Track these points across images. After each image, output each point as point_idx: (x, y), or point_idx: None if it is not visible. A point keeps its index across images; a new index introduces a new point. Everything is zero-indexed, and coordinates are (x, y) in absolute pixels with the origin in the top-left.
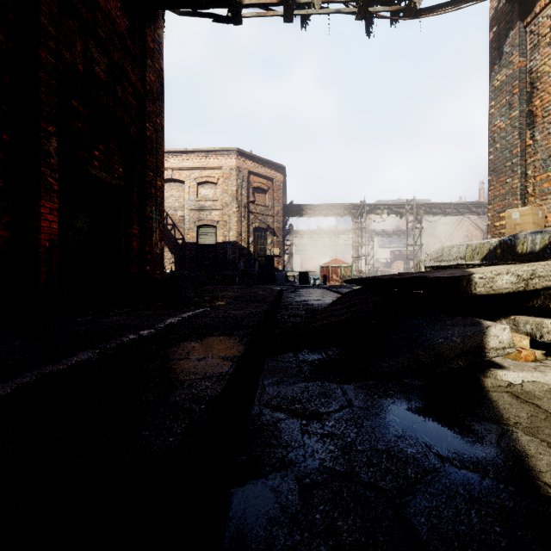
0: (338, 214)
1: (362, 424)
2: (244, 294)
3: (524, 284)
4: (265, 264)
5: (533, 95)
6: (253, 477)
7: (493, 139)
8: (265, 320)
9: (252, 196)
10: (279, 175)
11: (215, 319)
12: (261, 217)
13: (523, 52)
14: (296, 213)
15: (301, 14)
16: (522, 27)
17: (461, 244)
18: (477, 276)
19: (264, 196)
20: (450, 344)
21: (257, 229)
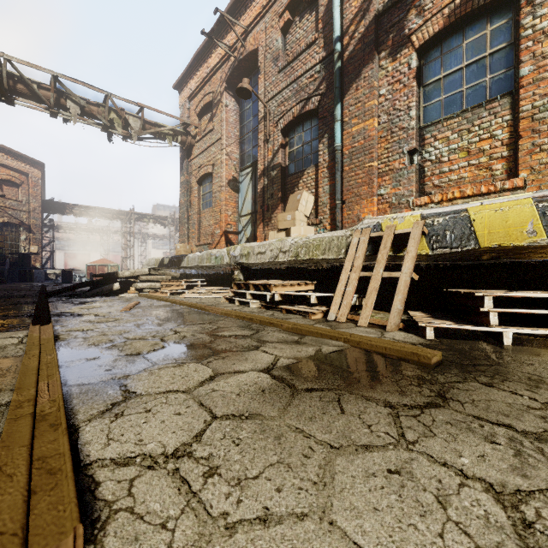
0: (107, 218)
1: (77, 300)
2: (7, 288)
3: (133, 274)
4: (19, 262)
5: (191, 194)
6: (52, 303)
7: (181, 207)
8: (42, 293)
9: (0, 190)
10: (36, 171)
11: (6, 295)
12: (12, 212)
13: (188, 173)
14: (59, 210)
15: (64, 117)
16: (188, 161)
17: (154, 258)
18: (120, 272)
19: (16, 190)
20: (105, 288)
21: (7, 224)
